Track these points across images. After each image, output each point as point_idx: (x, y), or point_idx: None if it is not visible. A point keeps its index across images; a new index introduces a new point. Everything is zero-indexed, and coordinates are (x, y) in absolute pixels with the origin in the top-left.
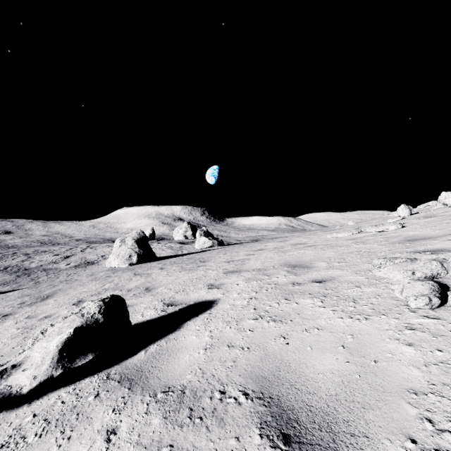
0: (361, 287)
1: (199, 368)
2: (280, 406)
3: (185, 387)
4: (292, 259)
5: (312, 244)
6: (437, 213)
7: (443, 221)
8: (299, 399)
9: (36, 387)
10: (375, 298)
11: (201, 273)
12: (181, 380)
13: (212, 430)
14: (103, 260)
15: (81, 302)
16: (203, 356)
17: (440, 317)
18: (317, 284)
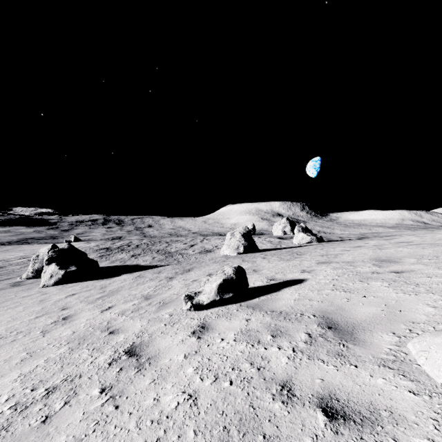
0: (432, 277)
1: (290, 306)
2: (331, 320)
3: (282, 311)
4: (384, 255)
5: (418, 242)
6: None
7: None
8: (342, 319)
9: (209, 303)
10: (436, 284)
11: (297, 262)
12: (280, 309)
13: (294, 323)
14: (217, 249)
15: (211, 275)
16: (293, 302)
17: None
18: (394, 274)
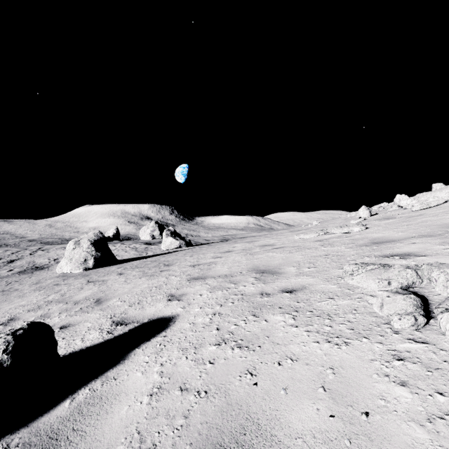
0: (335, 298)
1: (137, 430)
2: None
3: None
4: (261, 263)
5: (280, 245)
6: (395, 215)
7: (403, 223)
8: None
9: None
10: (352, 313)
11: (163, 279)
12: None
13: None
14: (56, 264)
15: (12, 321)
16: (146, 409)
17: (428, 340)
18: (287, 294)
